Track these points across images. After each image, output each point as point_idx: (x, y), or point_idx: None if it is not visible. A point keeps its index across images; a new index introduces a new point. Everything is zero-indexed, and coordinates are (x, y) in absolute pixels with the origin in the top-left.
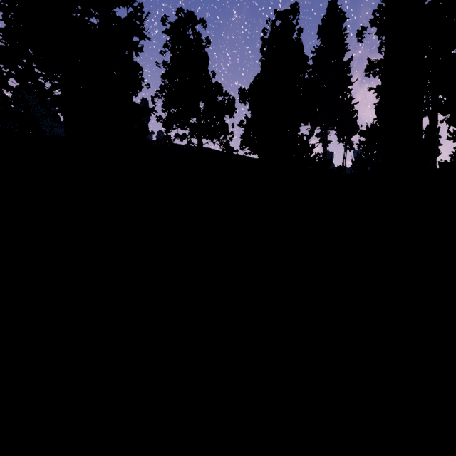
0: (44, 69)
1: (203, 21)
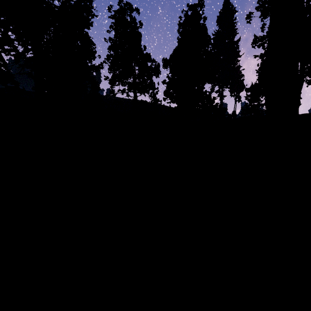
0: (17, 36)
1: (137, 10)
